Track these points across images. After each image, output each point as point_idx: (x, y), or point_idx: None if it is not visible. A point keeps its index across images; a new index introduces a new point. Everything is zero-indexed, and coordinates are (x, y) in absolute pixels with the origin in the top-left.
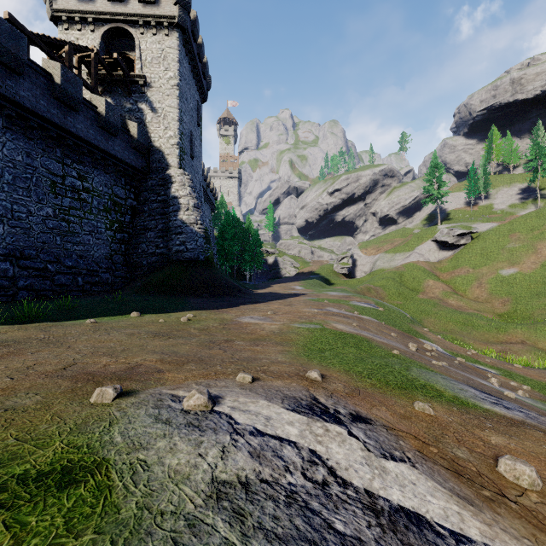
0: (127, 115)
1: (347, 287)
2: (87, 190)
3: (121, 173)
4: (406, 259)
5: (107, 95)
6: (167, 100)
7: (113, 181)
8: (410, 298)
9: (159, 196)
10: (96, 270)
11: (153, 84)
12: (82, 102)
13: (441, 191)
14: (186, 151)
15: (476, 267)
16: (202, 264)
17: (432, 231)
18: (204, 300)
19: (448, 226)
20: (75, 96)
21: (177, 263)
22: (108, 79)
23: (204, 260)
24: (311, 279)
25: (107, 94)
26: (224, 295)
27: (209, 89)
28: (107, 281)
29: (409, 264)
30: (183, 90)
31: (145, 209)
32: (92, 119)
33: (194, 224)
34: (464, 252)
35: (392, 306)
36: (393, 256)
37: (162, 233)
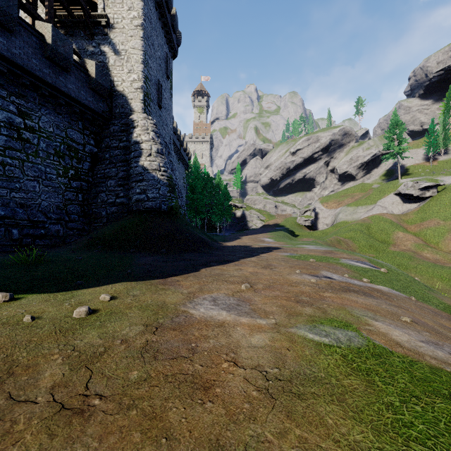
0: (89, 59)
1: (314, 238)
2: (31, 130)
3: (78, 116)
4: (369, 212)
5: (69, 38)
6: (131, 41)
7: (67, 123)
8: (382, 250)
9: (121, 142)
10: (43, 221)
11: (116, 24)
12: (20, 24)
13: (402, 147)
14: (152, 98)
15: (447, 219)
16: (164, 214)
17: (393, 185)
18: (156, 259)
19: (410, 180)
20: (6, 11)
21: (137, 213)
22: (70, 21)
23: (167, 210)
24: (278, 231)
25: (69, 37)
26: (187, 250)
27: (179, 44)
28: (58, 233)
29: (374, 217)
30: (149, 33)
31: (106, 156)
32: (36, 46)
33: (157, 171)
34: (431, 204)
35: (388, 265)
36: (355, 209)
37: (123, 181)
